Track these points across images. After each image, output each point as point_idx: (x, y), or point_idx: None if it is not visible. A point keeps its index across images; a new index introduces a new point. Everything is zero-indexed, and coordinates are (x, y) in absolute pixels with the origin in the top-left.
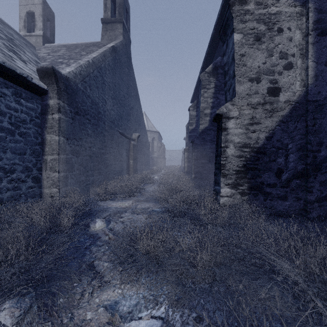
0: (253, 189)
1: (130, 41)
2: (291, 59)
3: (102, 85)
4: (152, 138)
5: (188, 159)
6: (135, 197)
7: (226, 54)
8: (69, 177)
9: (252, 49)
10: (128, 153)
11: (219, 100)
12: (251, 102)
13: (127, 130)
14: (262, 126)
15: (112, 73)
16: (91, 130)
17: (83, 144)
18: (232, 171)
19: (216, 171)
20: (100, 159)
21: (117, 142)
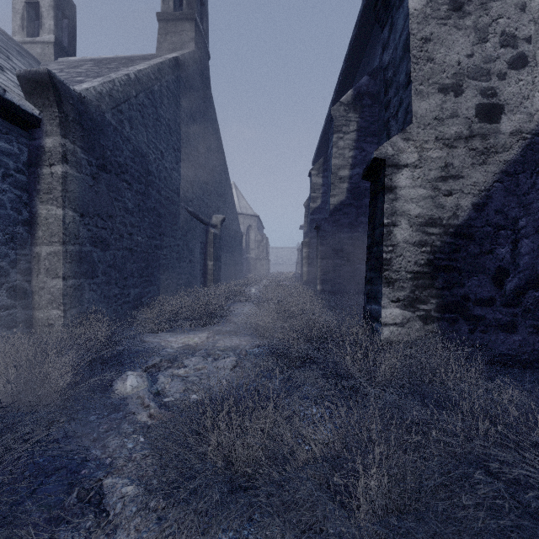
0: (448, 309)
1: (208, 55)
2: (524, 46)
3: (156, 122)
4: (246, 226)
5: (308, 260)
6: (214, 327)
7: (390, 46)
8: (86, 288)
9: (446, 28)
10: (205, 248)
11: (366, 153)
12: (444, 135)
13: (204, 208)
14: (465, 183)
15: (174, 104)
16: (132, 203)
17: (116, 227)
18: (406, 274)
19: (371, 275)
20: (152, 256)
21: (185, 229)
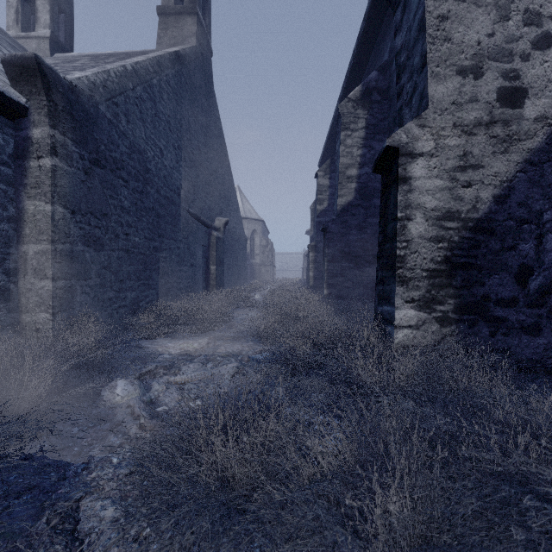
0: (467, 310)
1: (211, 51)
2: (549, 25)
3: (155, 118)
4: (251, 230)
5: (315, 264)
6: (215, 332)
7: (403, 28)
8: (77, 290)
9: (464, 5)
10: (207, 252)
11: (375, 151)
12: (462, 121)
13: (206, 210)
14: (486, 174)
15: (174, 100)
16: (129, 201)
17: (111, 226)
18: (421, 272)
19: (383, 275)
20: (150, 259)
21: (186, 231)
